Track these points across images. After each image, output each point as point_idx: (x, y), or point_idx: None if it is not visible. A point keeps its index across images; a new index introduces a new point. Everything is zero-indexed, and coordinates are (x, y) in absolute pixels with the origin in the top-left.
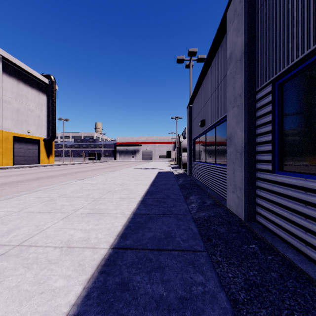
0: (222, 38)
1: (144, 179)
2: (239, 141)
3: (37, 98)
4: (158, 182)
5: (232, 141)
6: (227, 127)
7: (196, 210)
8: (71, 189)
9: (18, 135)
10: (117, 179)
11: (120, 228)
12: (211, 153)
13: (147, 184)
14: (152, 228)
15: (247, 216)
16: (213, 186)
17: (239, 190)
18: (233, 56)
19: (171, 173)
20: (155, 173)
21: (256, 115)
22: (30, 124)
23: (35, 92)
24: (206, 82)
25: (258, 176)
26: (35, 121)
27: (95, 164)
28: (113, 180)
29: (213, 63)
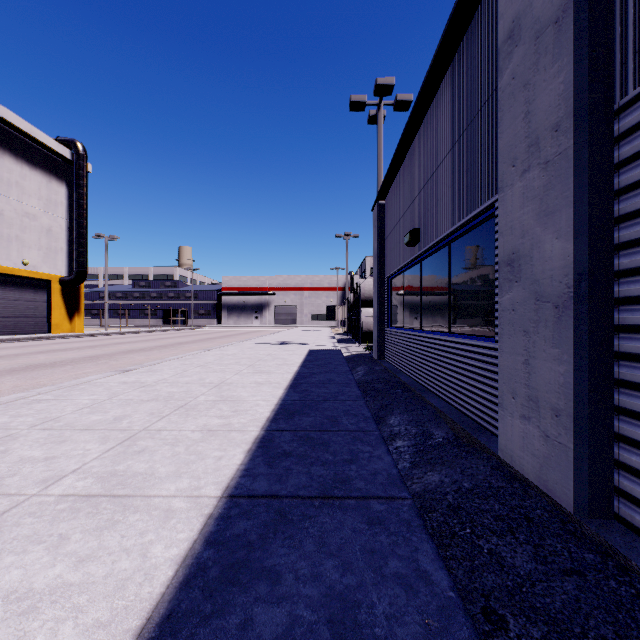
0: (476, 8)
1: (276, 371)
2: (553, 268)
3: (46, 190)
4: (309, 379)
5: (522, 272)
6: (502, 233)
7: (411, 459)
8: (82, 400)
9: (0, 270)
10: (210, 370)
11: (164, 579)
12: (435, 309)
13: (282, 383)
14: (283, 578)
15: (585, 500)
16: (445, 390)
17: (551, 416)
18: (524, 22)
19: (338, 354)
20: (301, 354)
21: (618, 183)
22: (28, 246)
23: (41, 177)
24: (422, 138)
25: (628, 377)
26: (41, 239)
27: (173, 334)
28: (200, 373)
29: (445, 86)
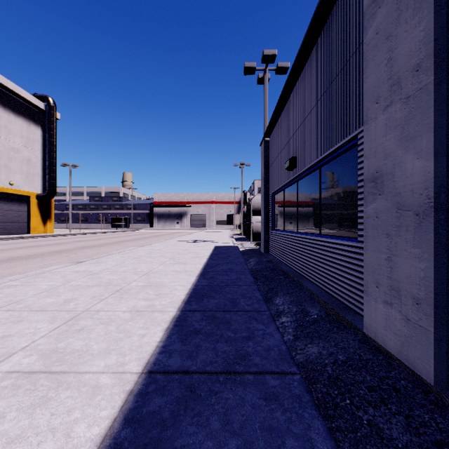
0: None
1: (191, 262)
2: (414, 183)
3: (26, 131)
4: (215, 268)
5: (385, 187)
6: (367, 157)
7: (293, 332)
8: (42, 286)
9: None
10: (142, 261)
11: None
12: (308, 216)
13: (195, 272)
14: None
15: (444, 375)
16: (316, 277)
17: (412, 303)
18: None
19: (236, 249)
20: (209, 249)
21: None
22: (13, 172)
23: (23, 122)
24: (298, 90)
25: None
26: (23, 167)
27: (118, 234)
28: (134, 264)
29: (316, 49)
